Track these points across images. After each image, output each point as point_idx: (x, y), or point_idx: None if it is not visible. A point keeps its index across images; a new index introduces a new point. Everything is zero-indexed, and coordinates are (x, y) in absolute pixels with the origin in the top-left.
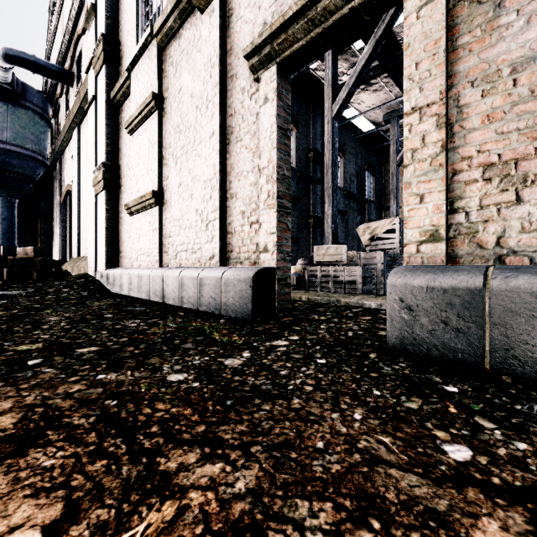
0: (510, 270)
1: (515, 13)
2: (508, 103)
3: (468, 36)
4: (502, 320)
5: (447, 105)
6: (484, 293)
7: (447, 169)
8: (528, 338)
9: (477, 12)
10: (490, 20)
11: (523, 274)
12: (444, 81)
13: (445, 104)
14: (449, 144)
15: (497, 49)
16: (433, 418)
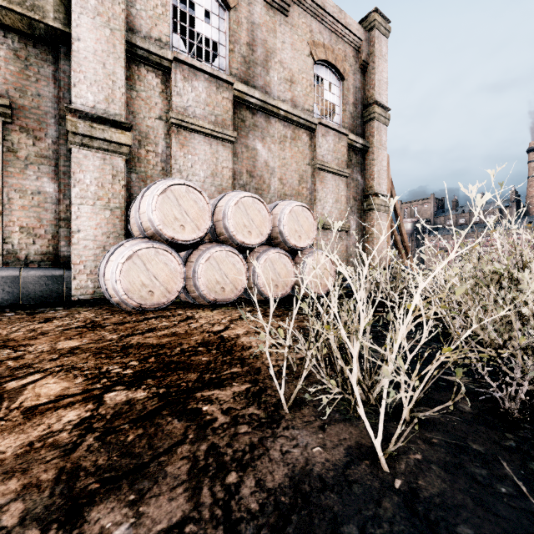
0: (30, 269)
1: (33, 172)
2: (30, 205)
3: (13, 169)
4: (26, 286)
5: (3, 194)
6: (20, 277)
7: (3, 224)
8: (35, 290)
9: (17, 161)
10: (23, 169)
11: (34, 270)
12: (1, 184)
13: (2, 195)
14: (4, 212)
15: (26, 182)
16: (2, 313)
